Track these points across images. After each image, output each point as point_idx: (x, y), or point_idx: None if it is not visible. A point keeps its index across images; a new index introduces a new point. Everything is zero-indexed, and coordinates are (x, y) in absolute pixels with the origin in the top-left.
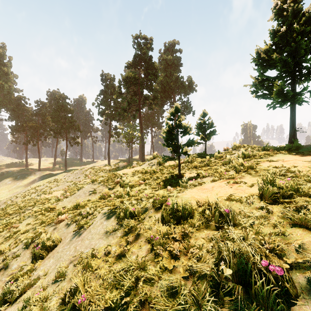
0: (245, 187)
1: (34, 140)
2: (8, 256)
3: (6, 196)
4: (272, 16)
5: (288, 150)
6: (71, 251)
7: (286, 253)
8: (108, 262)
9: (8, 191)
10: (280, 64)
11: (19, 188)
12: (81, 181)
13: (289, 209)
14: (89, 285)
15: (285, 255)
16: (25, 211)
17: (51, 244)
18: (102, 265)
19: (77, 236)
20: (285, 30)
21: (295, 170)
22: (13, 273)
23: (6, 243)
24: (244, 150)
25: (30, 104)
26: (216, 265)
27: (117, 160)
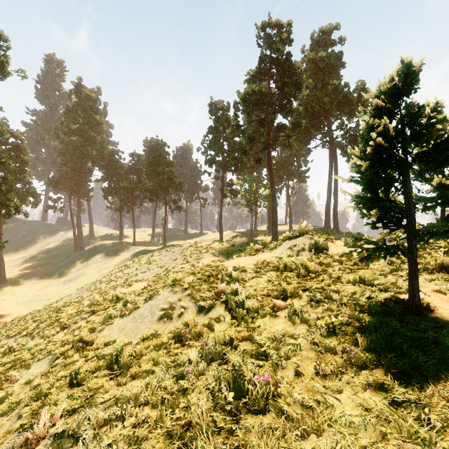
0: None
1: (128, 205)
2: None
3: (93, 278)
4: None
5: None
6: None
7: None
8: None
9: (97, 271)
10: None
11: (109, 268)
12: (177, 267)
13: None
14: None
15: None
16: (78, 321)
17: None
18: None
19: None
20: None
21: None
22: None
23: None
24: None
25: (124, 159)
26: None
27: (234, 233)
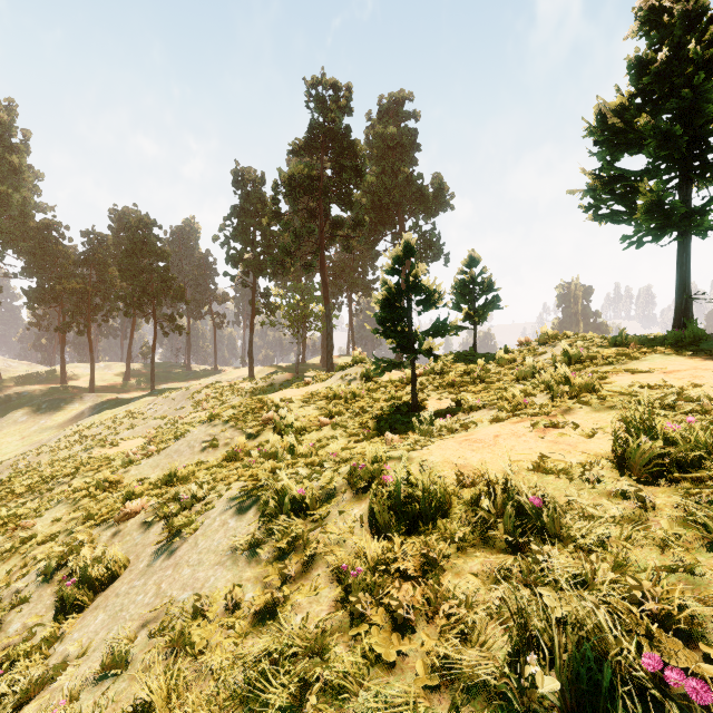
0: (577, 437)
1: (80, 322)
2: (3, 601)
3: (15, 451)
4: (634, 26)
5: (674, 345)
6: (147, 596)
7: (706, 627)
8: (234, 631)
9: (20, 438)
10: (653, 140)
11: (46, 432)
12: (187, 416)
13: (700, 500)
14: (180, 697)
15: (704, 634)
16: (55, 488)
17: (103, 572)
18: (218, 638)
19: (165, 556)
20: (666, 59)
21: (699, 395)
22: (10, 644)
23: (1, 566)
24: (567, 346)
25: (71, 240)
26: (514, 657)
27: (271, 368)
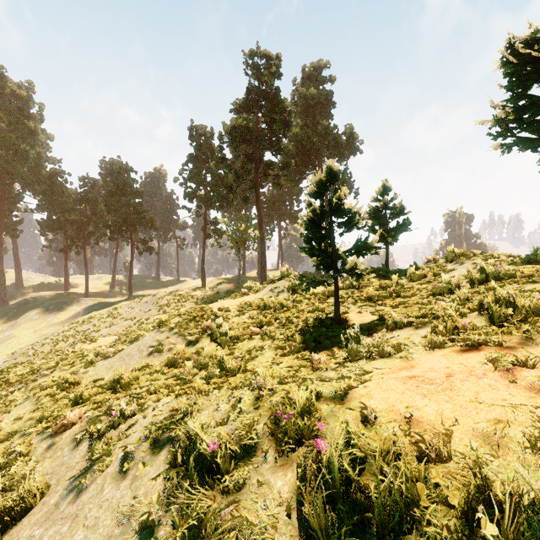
0: None
1: (78, 245)
2: None
3: (28, 341)
4: None
5: None
6: None
7: None
8: None
9: (33, 332)
10: None
11: (52, 327)
12: (151, 318)
13: None
14: None
15: None
16: (38, 379)
17: (19, 502)
18: None
19: (72, 497)
20: None
21: None
22: None
23: None
24: (484, 264)
25: (72, 183)
26: None
27: (219, 279)
